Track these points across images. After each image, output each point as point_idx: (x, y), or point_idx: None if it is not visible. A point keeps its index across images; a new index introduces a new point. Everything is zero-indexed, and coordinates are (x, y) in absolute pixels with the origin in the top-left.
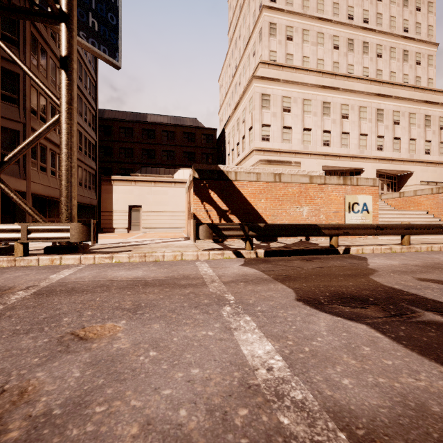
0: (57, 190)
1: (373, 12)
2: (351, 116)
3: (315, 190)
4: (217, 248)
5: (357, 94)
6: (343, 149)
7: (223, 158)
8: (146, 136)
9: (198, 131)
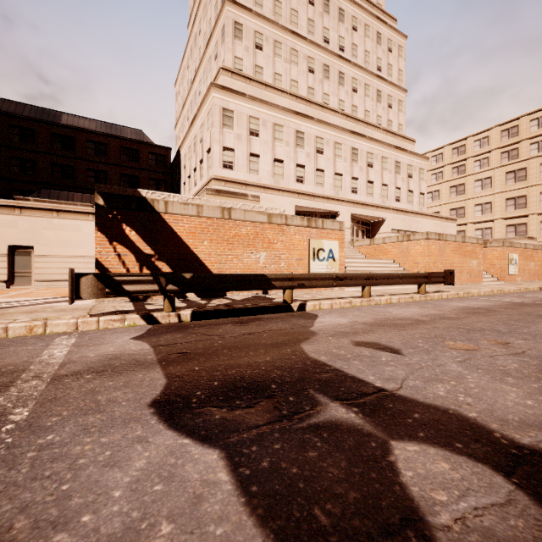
0: None
1: (349, 41)
2: (327, 152)
3: (275, 231)
4: (123, 310)
5: (332, 128)
6: (318, 189)
7: (179, 188)
8: (59, 144)
9: (143, 148)
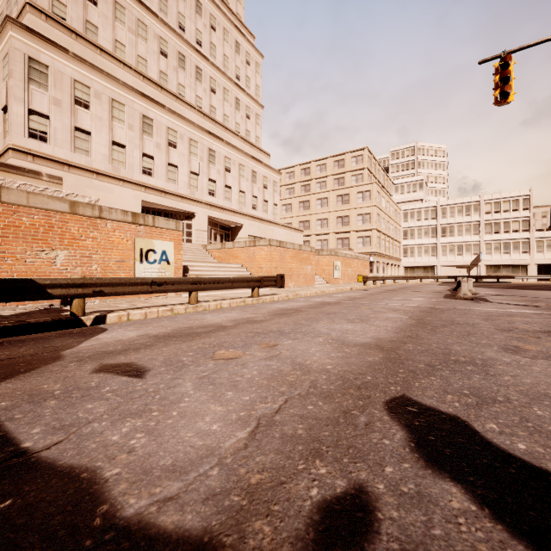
0: None
1: (207, 38)
2: (181, 147)
3: (83, 225)
4: None
5: (187, 123)
6: (171, 185)
7: None
8: None
9: None
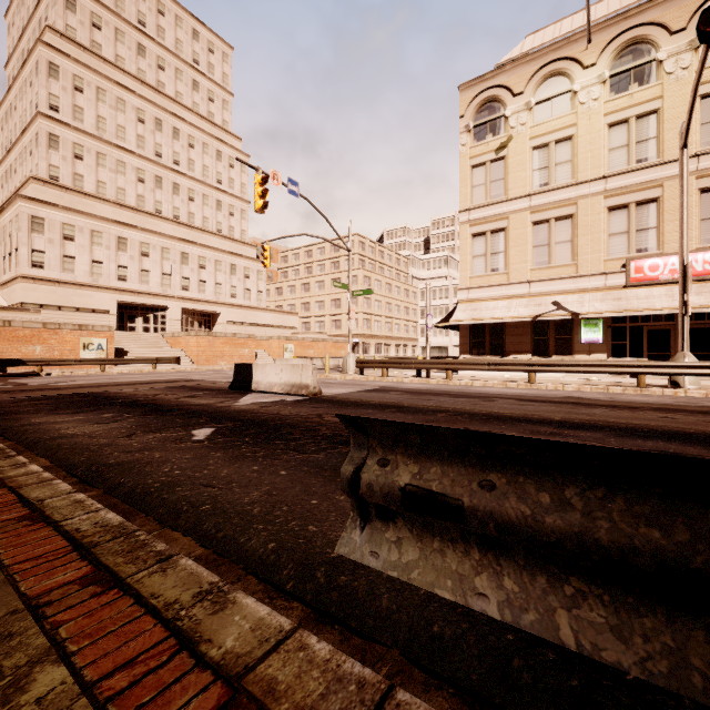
0: None
1: (185, 156)
2: (153, 255)
3: (50, 333)
4: None
5: (159, 235)
6: (144, 286)
7: None
8: None
9: None
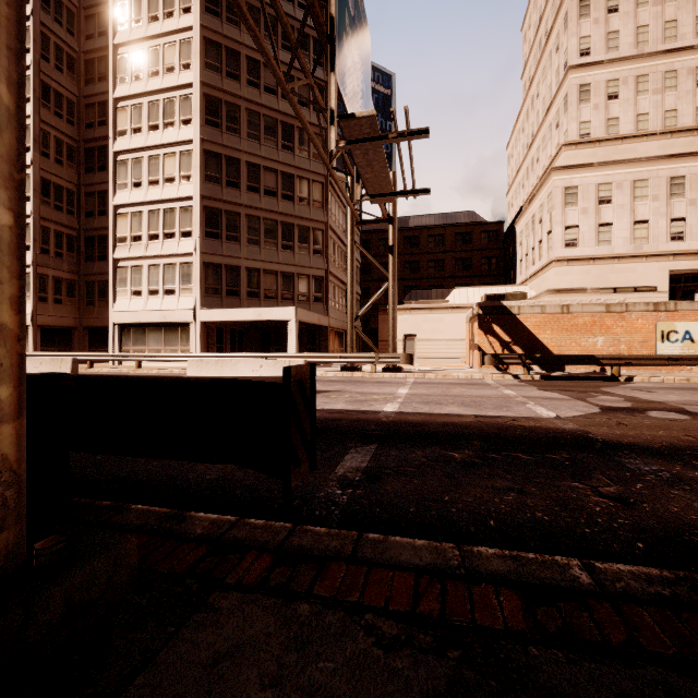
0: (340, 322)
1: None
2: None
3: (614, 318)
4: (499, 373)
5: None
6: None
7: (513, 264)
8: (408, 245)
9: (476, 229)
